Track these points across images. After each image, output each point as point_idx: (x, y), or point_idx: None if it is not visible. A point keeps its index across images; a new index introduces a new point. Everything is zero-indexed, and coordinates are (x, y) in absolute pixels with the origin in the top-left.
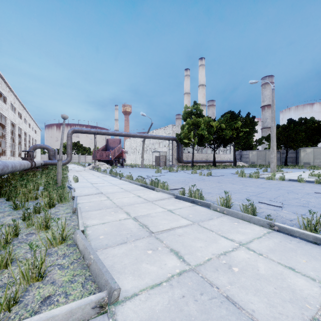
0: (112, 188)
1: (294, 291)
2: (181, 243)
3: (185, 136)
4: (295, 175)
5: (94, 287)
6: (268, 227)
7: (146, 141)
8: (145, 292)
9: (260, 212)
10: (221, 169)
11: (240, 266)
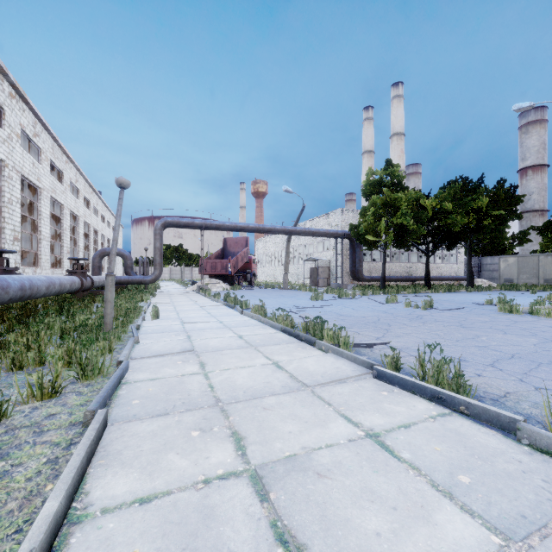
0: (219, 337)
1: None
2: None
3: (368, 229)
4: None
5: None
6: None
7: (293, 241)
8: None
9: None
10: (444, 293)
11: None
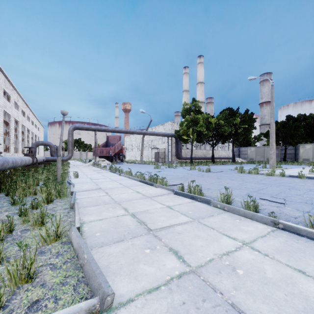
0: (111, 184)
1: (307, 299)
2: (181, 241)
3: (184, 133)
4: (295, 171)
5: (86, 290)
6: (272, 225)
7: (146, 138)
8: (142, 297)
9: (262, 209)
10: (220, 165)
11: (245, 268)
